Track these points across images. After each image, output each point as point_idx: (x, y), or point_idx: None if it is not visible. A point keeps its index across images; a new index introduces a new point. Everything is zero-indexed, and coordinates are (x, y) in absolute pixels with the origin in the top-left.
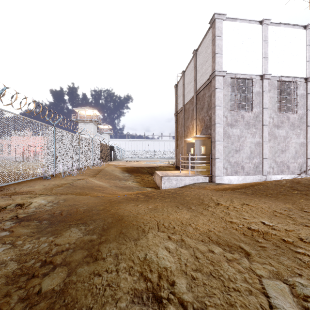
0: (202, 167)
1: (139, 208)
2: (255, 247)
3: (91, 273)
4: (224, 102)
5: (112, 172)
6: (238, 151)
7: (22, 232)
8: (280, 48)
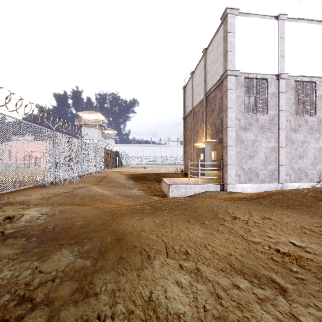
0: (213, 174)
1: (144, 223)
2: (291, 279)
3: (78, 319)
4: (237, 104)
5: (117, 179)
6: (252, 157)
7: (3, 253)
8: (298, 46)
